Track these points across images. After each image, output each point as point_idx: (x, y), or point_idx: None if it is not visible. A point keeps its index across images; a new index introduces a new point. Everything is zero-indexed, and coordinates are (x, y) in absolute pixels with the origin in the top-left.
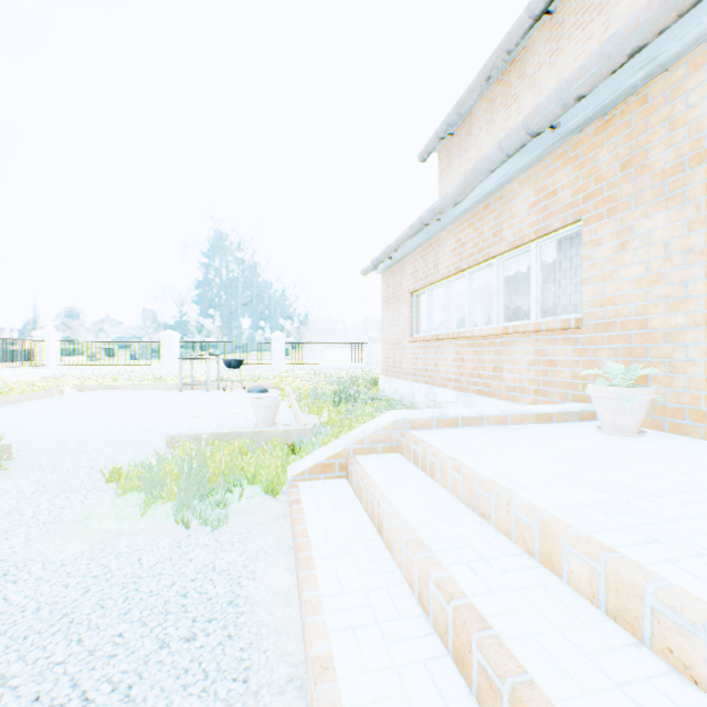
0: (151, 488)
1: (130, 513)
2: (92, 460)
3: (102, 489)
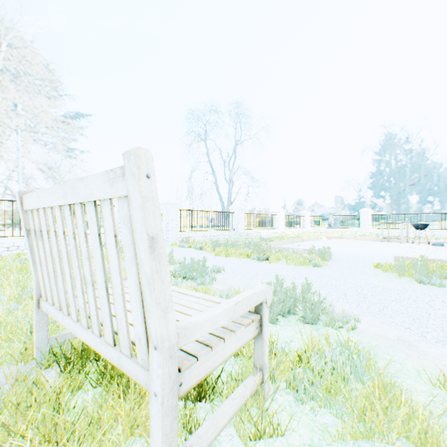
0: (399, 270)
1: (392, 277)
2: (360, 261)
3: (373, 269)
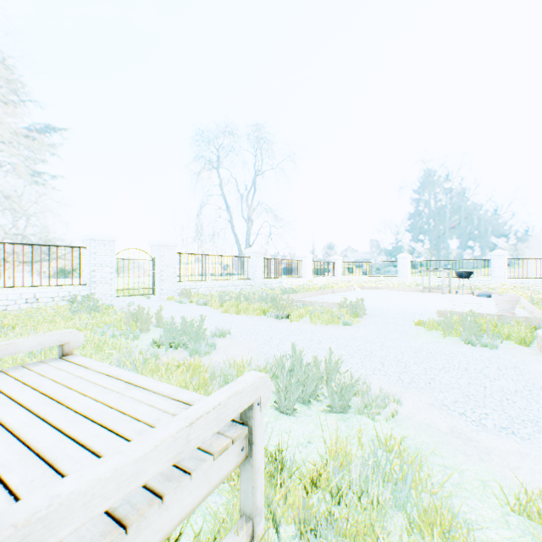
0: (445, 328)
1: (436, 336)
2: (399, 316)
3: (414, 327)
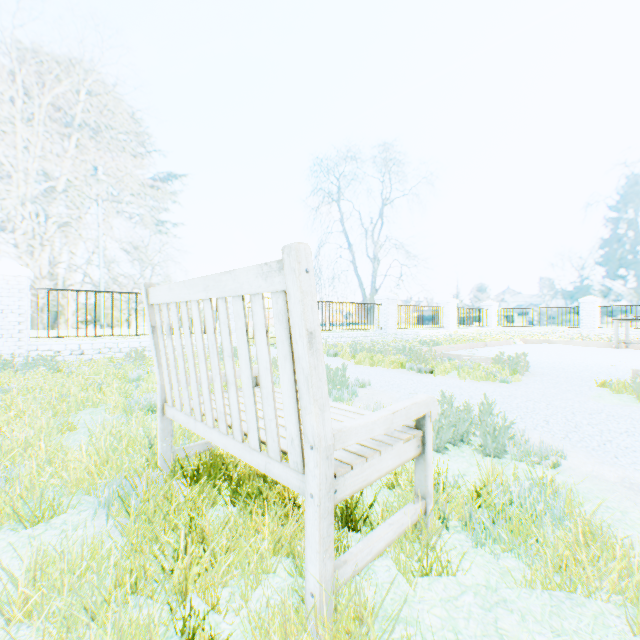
0: (639, 391)
1: (626, 400)
2: (576, 376)
3: (596, 389)
